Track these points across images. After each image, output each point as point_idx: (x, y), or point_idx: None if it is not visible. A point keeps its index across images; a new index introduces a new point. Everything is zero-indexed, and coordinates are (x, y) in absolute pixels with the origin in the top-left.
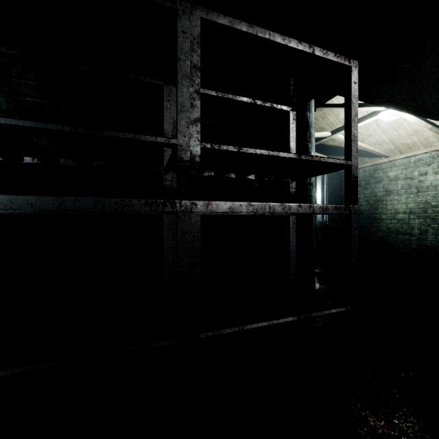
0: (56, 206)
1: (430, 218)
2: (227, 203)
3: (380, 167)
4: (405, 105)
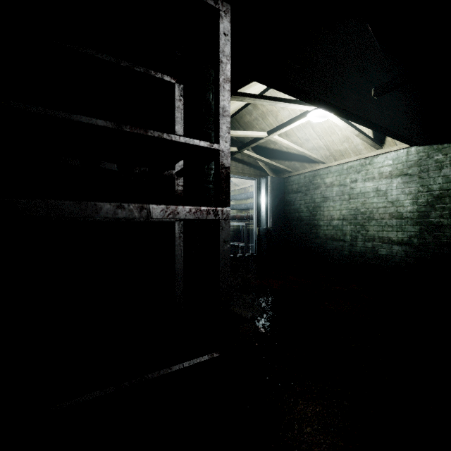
0: None
1: (359, 224)
2: None
3: (318, 173)
4: (326, 101)
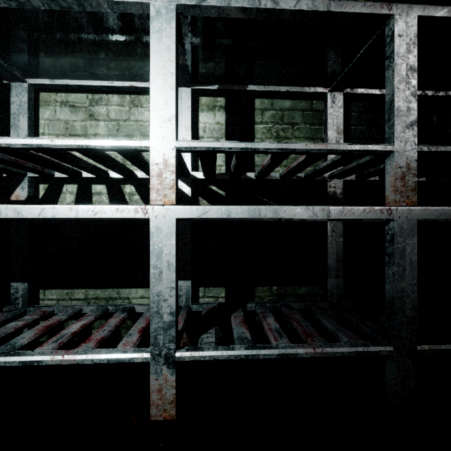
0: None
1: None
2: None
3: None
4: None
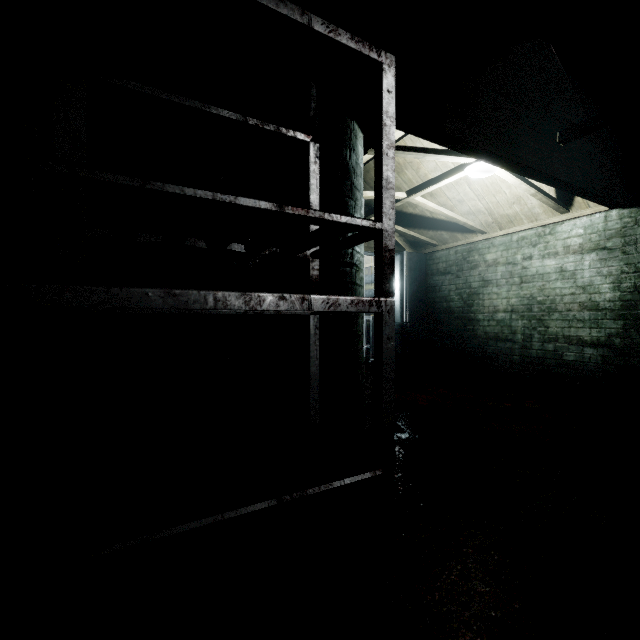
0: None
1: (536, 319)
2: (113, 290)
3: (475, 246)
4: (494, 153)
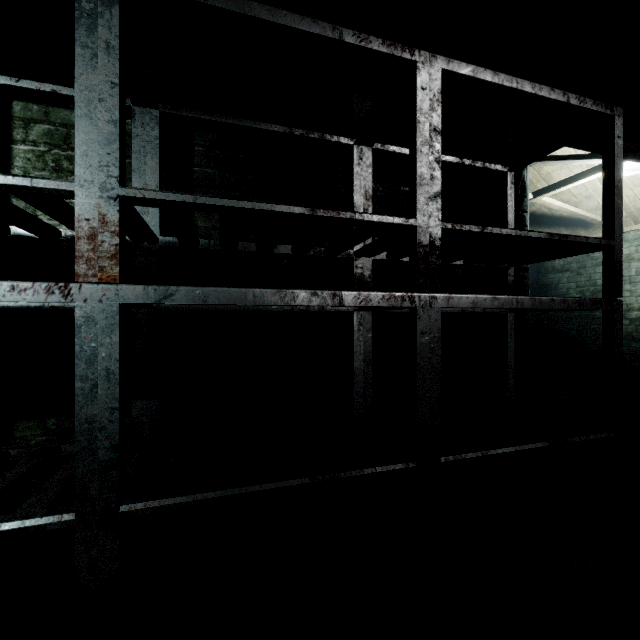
0: (296, 301)
1: None
2: (469, 296)
3: None
4: None
